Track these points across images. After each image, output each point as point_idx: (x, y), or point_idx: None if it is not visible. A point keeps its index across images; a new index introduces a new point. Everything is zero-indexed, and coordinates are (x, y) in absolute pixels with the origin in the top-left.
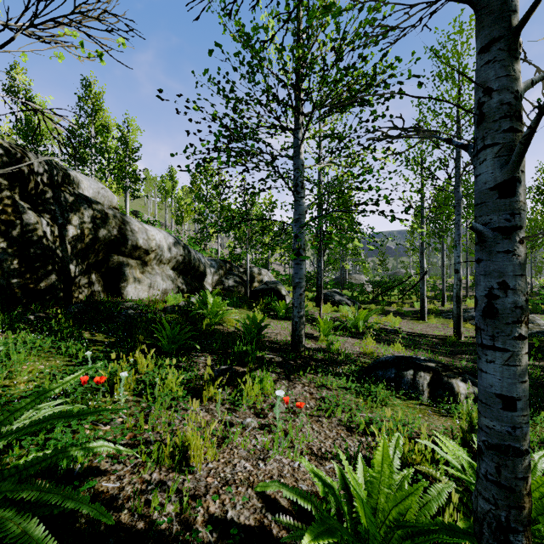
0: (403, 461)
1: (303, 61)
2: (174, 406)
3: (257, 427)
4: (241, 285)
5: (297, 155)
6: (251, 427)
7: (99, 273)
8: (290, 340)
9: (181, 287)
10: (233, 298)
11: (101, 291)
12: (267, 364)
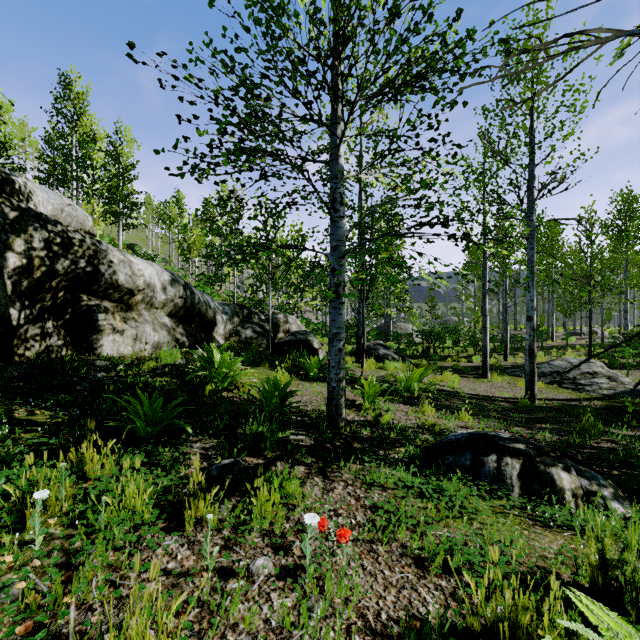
0: (520, 638)
1: (344, 11)
2: (134, 542)
3: (274, 575)
4: (262, 336)
5: (335, 160)
6: (262, 575)
7: (60, 320)
8: (325, 410)
9: (181, 340)
10: (250, 354)
11: (62, 346)
12: (293, 450)
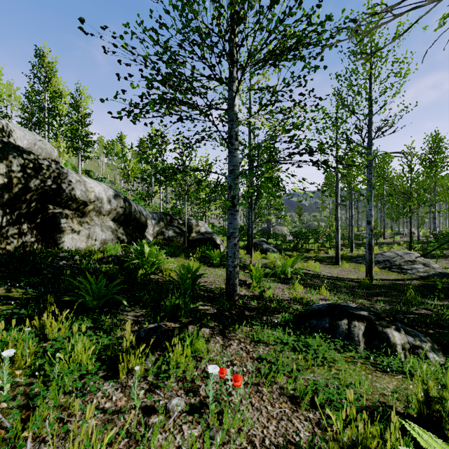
0: None
1: None
2: (80, 388)
3: (185, 411)
4: (180, 235)
5: (232, 108)
6: (177, 412)
7: (33, 223)
8: (224, 288)
9: (121, 237)
10: (171, 248)
11: (34, 242)
12: (201, 317)
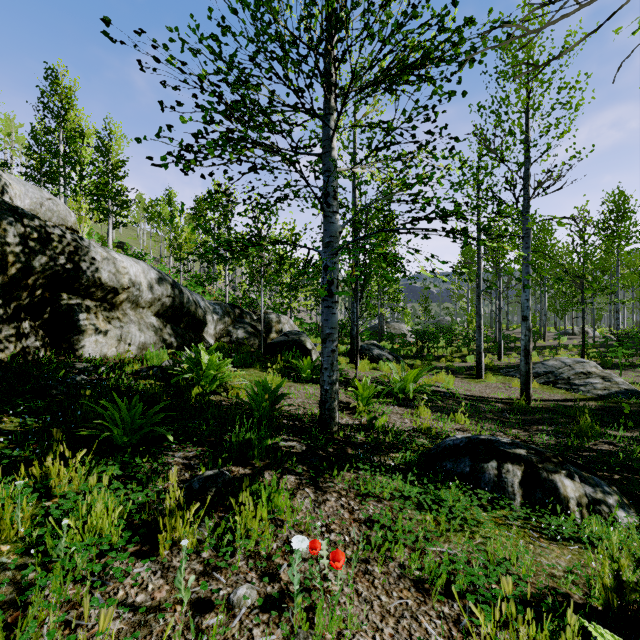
0: None
1: None
2: (99, 571)
3: (258, 606)
4: (254, 336)
5: (328, 152)
6: (245, 607)
7: (38, 320)
8: (317, 413)
9: (168, 340)
10: (241, 355)
11: (40, 348)
12: (283, 458)
